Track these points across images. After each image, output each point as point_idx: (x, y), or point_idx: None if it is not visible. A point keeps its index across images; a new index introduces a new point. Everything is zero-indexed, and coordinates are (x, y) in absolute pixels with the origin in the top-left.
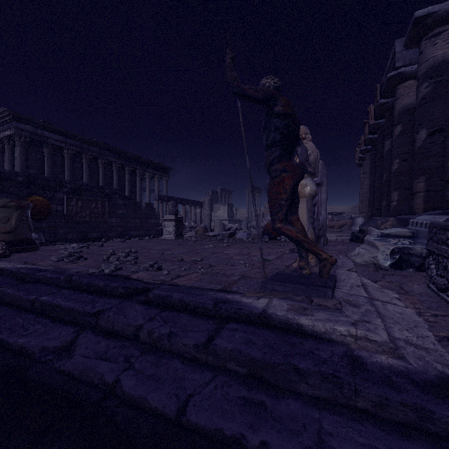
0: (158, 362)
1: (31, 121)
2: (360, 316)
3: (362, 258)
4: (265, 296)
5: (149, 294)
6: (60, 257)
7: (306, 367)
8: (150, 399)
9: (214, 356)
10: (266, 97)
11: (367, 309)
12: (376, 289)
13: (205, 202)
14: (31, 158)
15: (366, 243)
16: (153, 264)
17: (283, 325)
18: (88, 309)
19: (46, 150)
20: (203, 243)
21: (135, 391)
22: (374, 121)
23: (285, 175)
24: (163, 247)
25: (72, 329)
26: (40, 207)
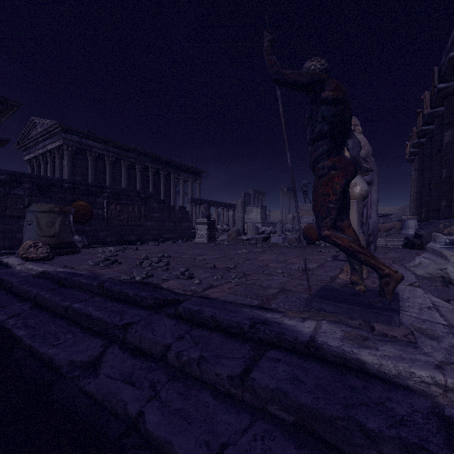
0: (186, 393)
1: (77, 132)
2: (444, 354)
3: (425, 270)
4: (311, 317)
5: (178, 307)
6: (97, 261)
7: (377, 428)
8: (176, 445)
9: (252, 393)
10: (312, 81)
11: (452, 344)
12: (451, 311)
13: (238, 204)
14: (77, 166)
15: (430, 251)
16: (184, 271)
17: (337, 359)
18: (117, 320)
19: (90, 158)
20: (236, 248)
21: (159, 431)
22: (430, 110)
23: (334, 172)
24: (195, 251)
25: (100, 342)
26: (83, 211)
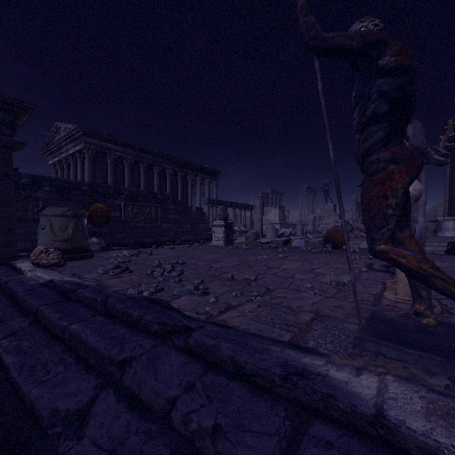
0: None
1: (97, 135)
2: None
3: None
4: (368, 367)
5: (189, 339)
6: (106, 268)
7: None
8: None
9: None
10: (366, 44)
11: None
12: None
13: (256, 206)
14: (98, 169)
15: None
16: (199, 284)
17: (427, 454)
18: (114, 353)
19: (109, 161)
20: (255, 253)
21: None
22: None
23: (393, 167)
24: (211, 257)
25: (94, 381)
26: (101, 213)
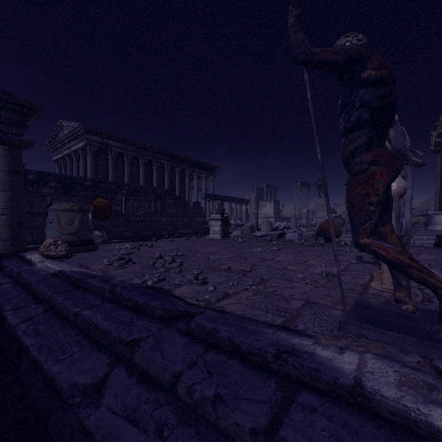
0: None
1: (98, 133)
2: None
3: None
4: (351, 347)
5: (190, 323)
6: (111, 260)
7: None
8: None
9: None
10: (350, 59)
11: None
12: None
13: (252, 200)
14: (99, 165)
15: None
16: (198, 274)
17: (397, 417)
18: (124, 335)
19: (110, 157)
20: (251, 245)
21: None
22: None
23: (375, 168)
24: (209, 249)
25: (106, 359)
26: (103, 208)
